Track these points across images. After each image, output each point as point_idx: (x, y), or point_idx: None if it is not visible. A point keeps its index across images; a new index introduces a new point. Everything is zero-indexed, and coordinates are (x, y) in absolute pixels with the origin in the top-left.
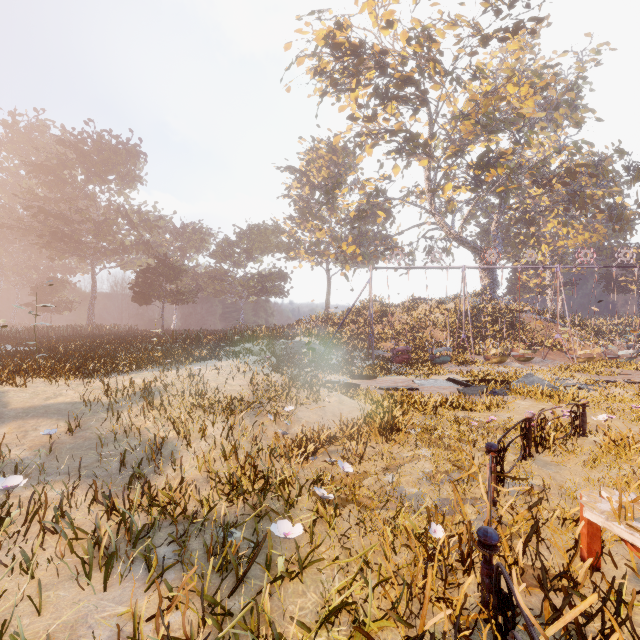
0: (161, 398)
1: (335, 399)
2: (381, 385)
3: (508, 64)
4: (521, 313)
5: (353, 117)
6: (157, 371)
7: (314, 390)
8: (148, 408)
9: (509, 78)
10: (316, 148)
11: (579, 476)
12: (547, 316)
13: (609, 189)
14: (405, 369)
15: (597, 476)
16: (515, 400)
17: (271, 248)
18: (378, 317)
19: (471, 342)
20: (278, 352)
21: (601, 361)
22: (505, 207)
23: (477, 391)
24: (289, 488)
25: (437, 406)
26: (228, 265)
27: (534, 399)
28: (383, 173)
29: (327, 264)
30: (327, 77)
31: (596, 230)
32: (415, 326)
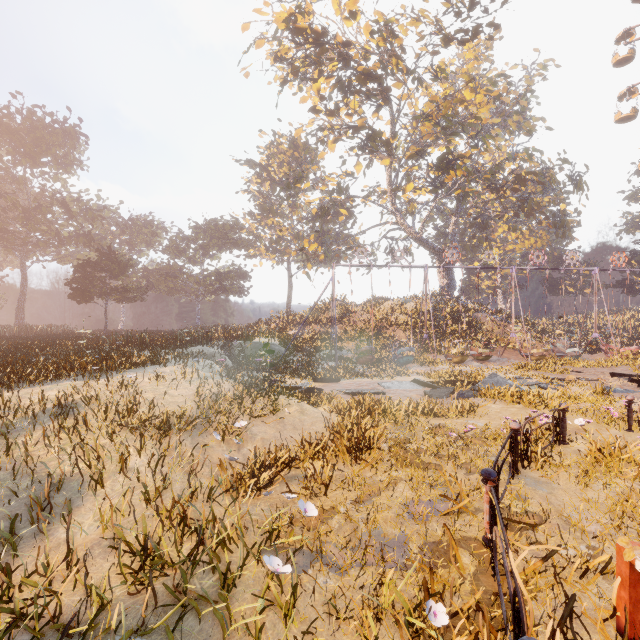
0: (77, 416)
1: (296, 408)
2: (345, 389)
3: (465, 70)
4: (477, 313)
5: (315, 109)
6: (82, 380)
7: (272, 399)
8: (58, 430)
9: (468, 82)
10: (277, 143)
11: (575, 496)
12: (500, 316)
13: (554, 197)
14: (369, 370)
15: (593, 495)
16: (487, 404)
17: (229, 244)
18: (340, 317)
19: (432, 341)
20: (235, 354)
21: (553, 359)
22: (462, 210)
23: (444, 393)
24: (232, 545)
25: (409, 414)
26: (183, 261)
27: (504, 401)
28: (346, 169)
29: (288, 263)
30: (288, 64)
31: (540, 236)
32: (377, 326)
